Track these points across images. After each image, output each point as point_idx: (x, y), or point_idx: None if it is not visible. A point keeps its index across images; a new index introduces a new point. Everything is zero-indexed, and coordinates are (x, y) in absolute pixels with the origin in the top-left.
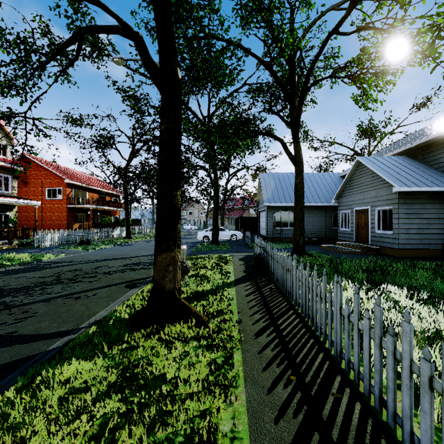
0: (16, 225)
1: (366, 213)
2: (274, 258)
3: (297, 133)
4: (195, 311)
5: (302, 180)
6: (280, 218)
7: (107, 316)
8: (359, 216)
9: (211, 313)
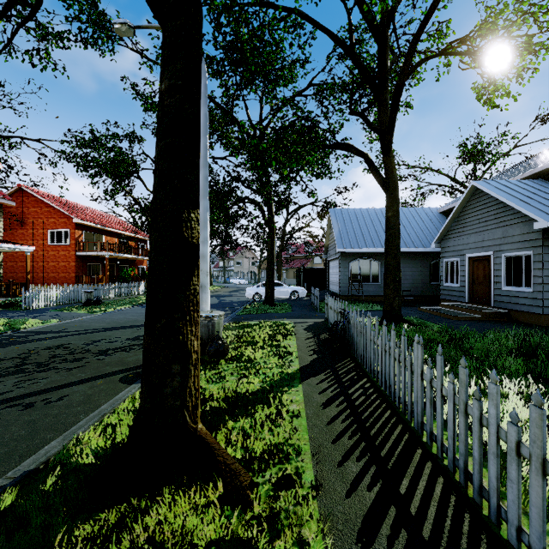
0: (1, 278)
1: (486, 261)
2: (364, 333)
3: (389, 143)
4: (225, 457)
5: (397, 212)
6: (359, 269)
7: (56, 456)
8: (475, 266)
9: (259, 455)
